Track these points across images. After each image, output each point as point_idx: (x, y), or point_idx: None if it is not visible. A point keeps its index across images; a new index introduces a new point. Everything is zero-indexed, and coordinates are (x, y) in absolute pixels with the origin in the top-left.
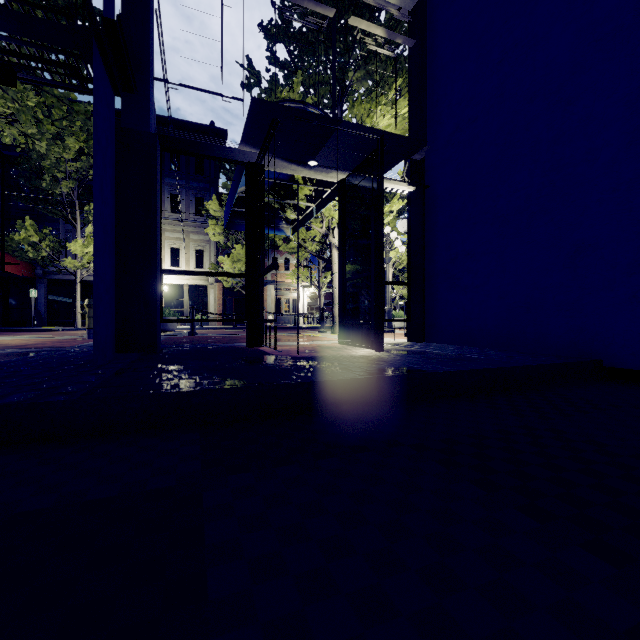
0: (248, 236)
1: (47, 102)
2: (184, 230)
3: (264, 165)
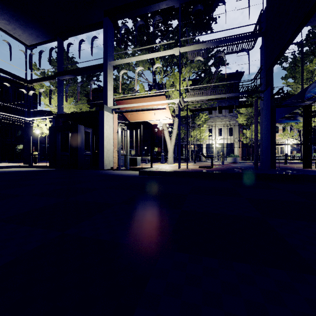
0: (304, 130)
1: None
2: (224, 120)
3: (314, 106)
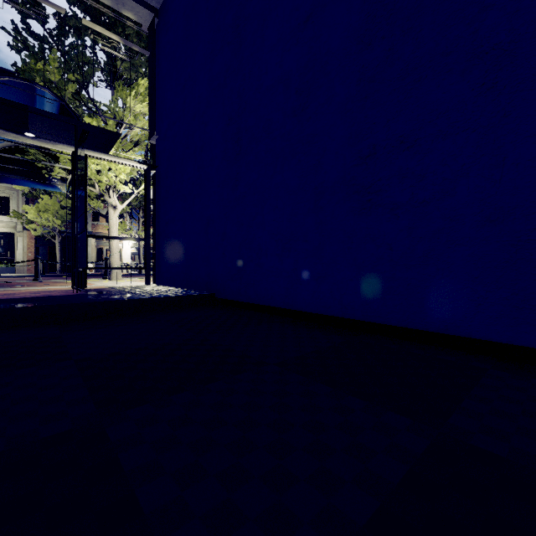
0: None
1: None
2: None
3: None
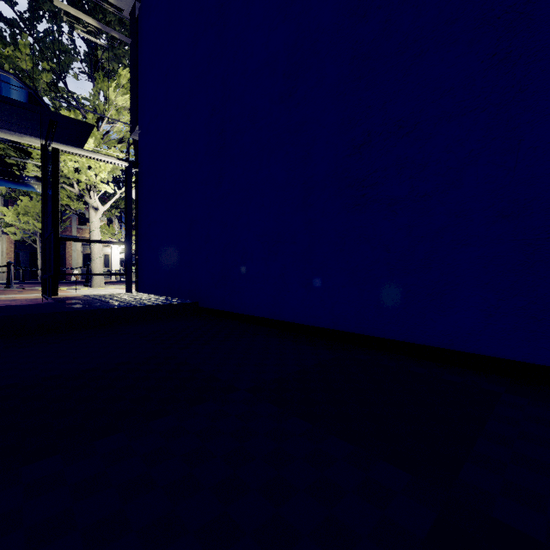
0: None
1: None
2: None
3: None
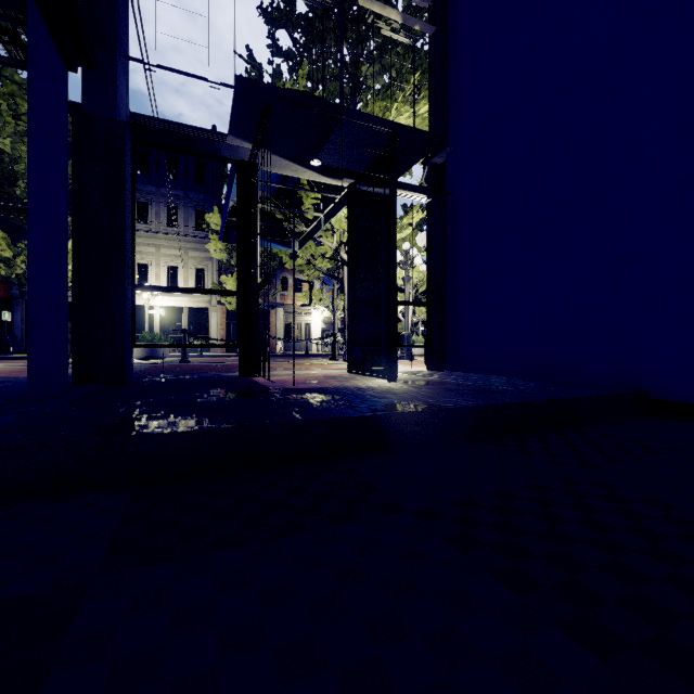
0: (240, 247)
1: (6, 90)
2: (183, 246)
3: (258, 163)
